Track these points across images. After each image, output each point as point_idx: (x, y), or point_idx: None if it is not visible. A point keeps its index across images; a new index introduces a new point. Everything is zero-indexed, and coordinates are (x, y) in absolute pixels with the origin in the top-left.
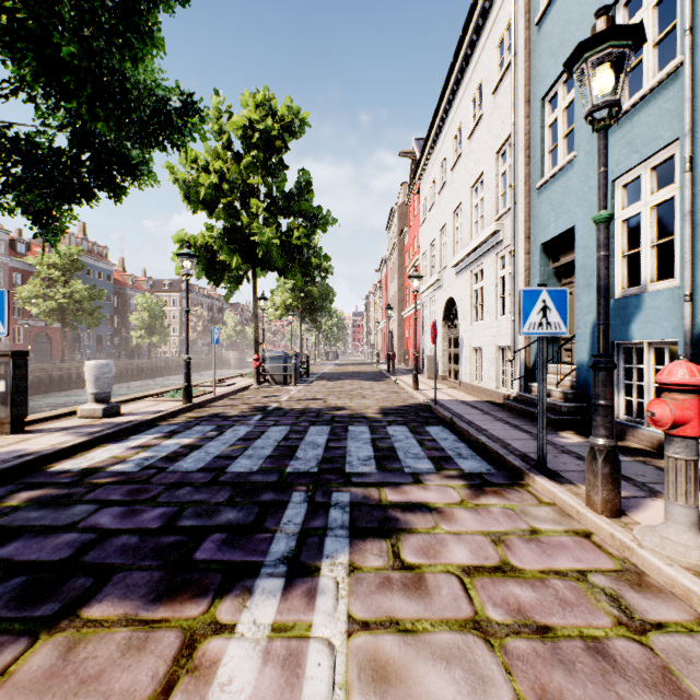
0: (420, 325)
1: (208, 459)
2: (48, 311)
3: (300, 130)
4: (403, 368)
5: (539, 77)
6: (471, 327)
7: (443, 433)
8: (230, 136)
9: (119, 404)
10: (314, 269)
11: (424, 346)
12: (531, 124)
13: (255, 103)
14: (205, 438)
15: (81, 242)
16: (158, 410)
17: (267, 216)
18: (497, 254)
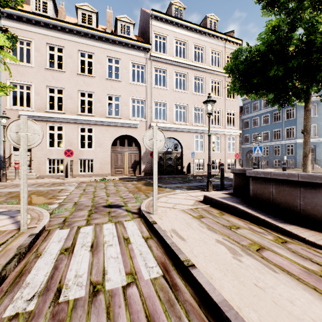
0: None
1: None
2: None
3: None
4: None
5: None
6: None
7: None
8: None
9: None
10: None
11: None
12: None
13: None
14: None
15: None
16: None
17: None
18: None
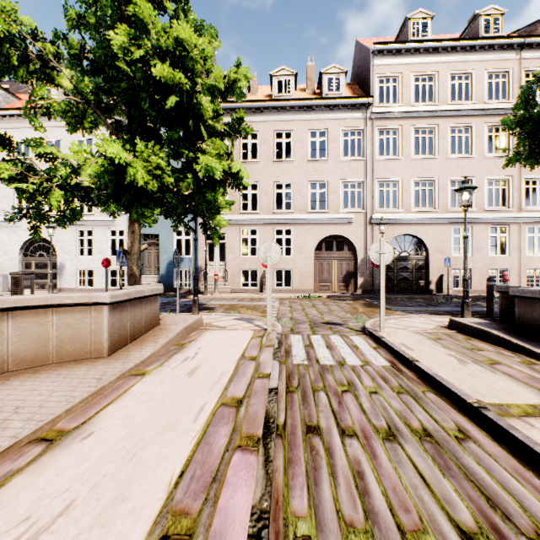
0: None
1: None
2: None
3: None
4: None
5: None
6: (79, 258)
7: None
8: None
9: None
10: None
11: None
12: None
13: None
14: None
15: None
16: None
17: None
18: (108, 228)
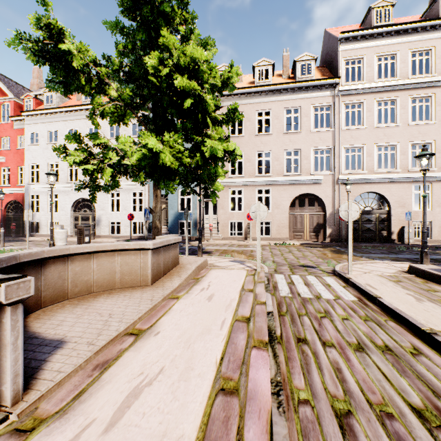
0: (25, 206)
1: None
2: None
3: None
4: None
5: None
6: (111, 213)
7: None
8: None
9: None
10: None
11: (37, 219)
12: None
13: None
14: None
15: None
16: None
17: None
18: (131, 191)
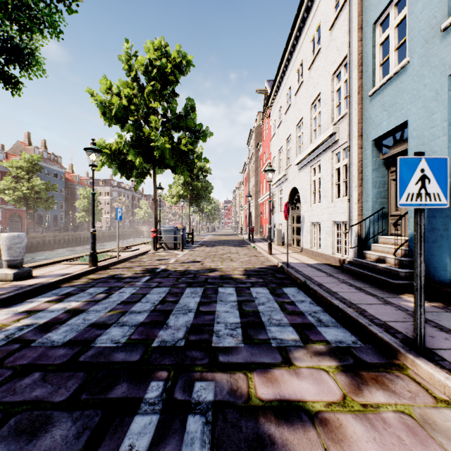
0: (271, 208)
1: (81, 329)
2: (16, 198)
3: (186, 69)
4: (258, 237)
5: (372, 6)
6: (311, 208)
7: (299, 295)
8: (136, 73)
9: (31, 268)
10: (198, 170)
11: (274, 222)
12: (363, 45)
13: (154, 47)
14: (91, 301)
15: (42, 153)
16: (65, 273)
17: (163, 130)
18: (332, 151)
